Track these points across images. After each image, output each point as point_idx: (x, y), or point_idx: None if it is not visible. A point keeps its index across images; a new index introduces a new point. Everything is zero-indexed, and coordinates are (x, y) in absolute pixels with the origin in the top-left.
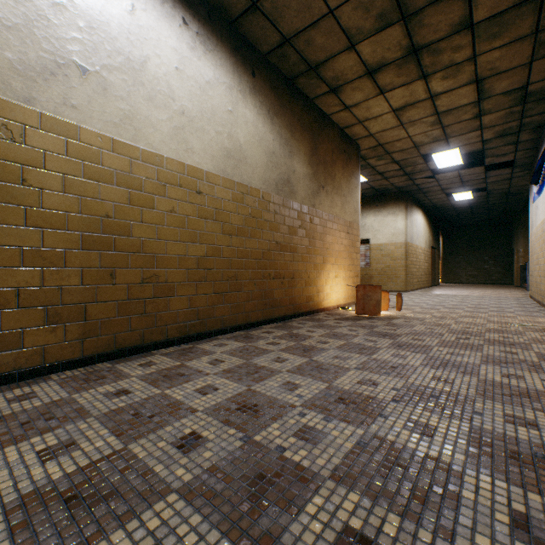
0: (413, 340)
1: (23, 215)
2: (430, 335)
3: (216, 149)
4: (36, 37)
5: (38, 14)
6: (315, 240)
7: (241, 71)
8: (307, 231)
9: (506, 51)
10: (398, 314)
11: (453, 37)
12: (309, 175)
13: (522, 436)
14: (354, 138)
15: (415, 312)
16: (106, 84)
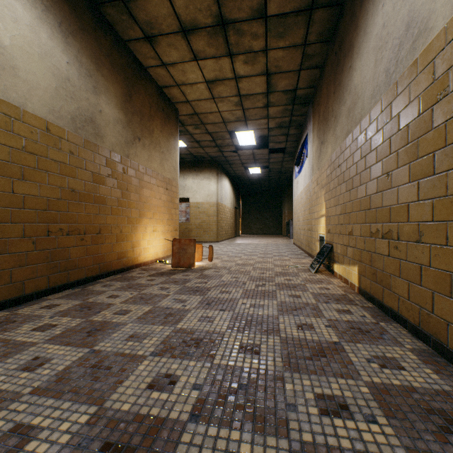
0: (221, 293)
1: None
2: (236, 285)
3: None
4: None
5: None
6: (130, 192)
7: None
8: (120, 181)
9: (286, 54)
10: (210, 264)
11: (253, 23)
12: (122, 122)
13: (344, 441)
14: (173, 101)
15: (224, 261)
16: None
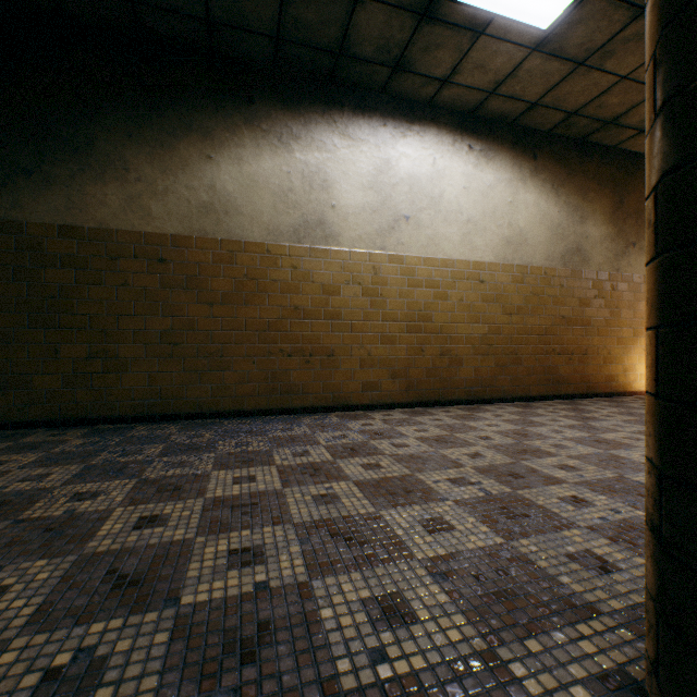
0: None
1: (380, 315)
2: None
3: (496, 241)
4: (385, 210)
5: (386, 196)
6: (619, 310)
7: (520, 161)
8: (607, 300)
9: None
10: None
11: None
12: (609, 236)
13: None
14: None
15: None
16: (418, 222)
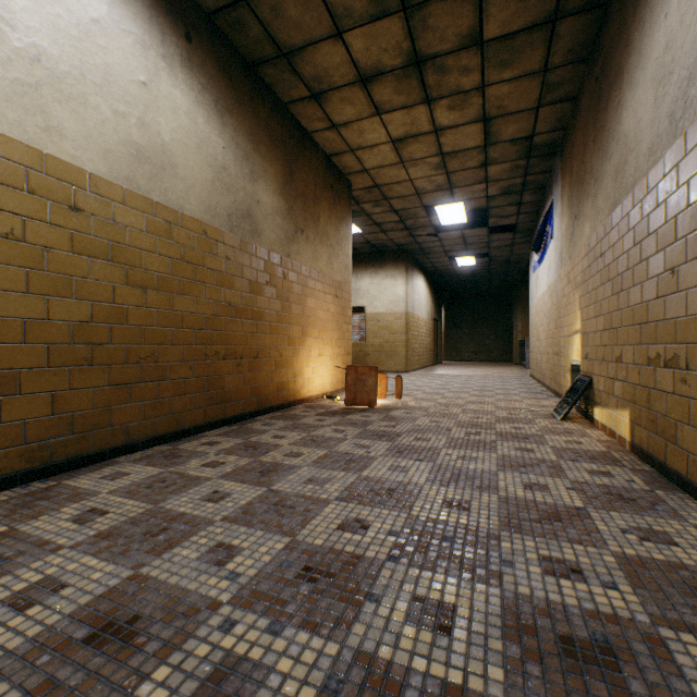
0: (416, 440)
1: None
2: (436, 432)
3: (115, 140)
4: None
5: None
6: (291, 304)
7: (165, 25)
8: (279, 290)
9: (515, 87)
10: (398, 403)
11: (461, 54)
12: (282, 211)
13: (570, 599)
14: (345, 172)
15: (418, 400)
16: None
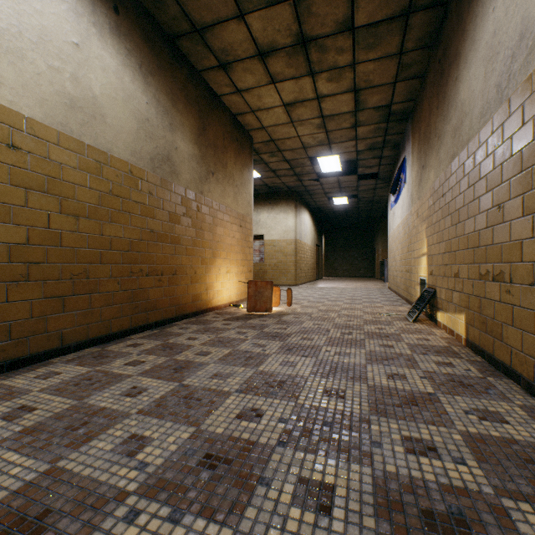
0: (303, 340)
1: None
2: (318, 333)
3: (50, 90)
4: None
5: None
6: (204, 231)
7: None
8: (194, 220)
9: (378, 66)
10: (288, 310)
11: (338, 37)
12: (196, 157)
13: (428, 475)
14: (247, 128)
15: (304, 307)
16: None
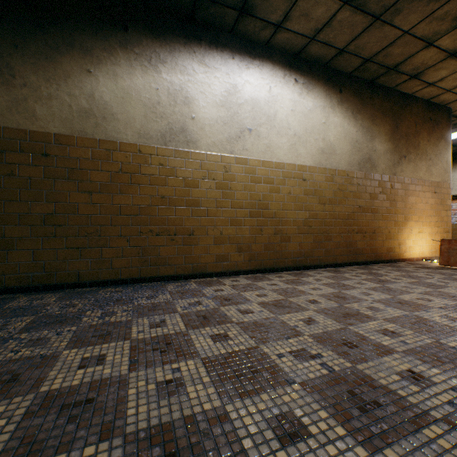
0: None
1: (229, 203)
2: None
3: (314, 150)
4: (233, 123)
5: (234, 113)
6: (396, 202)
7: (331, 93)
8: (388, 195)
9: None
10: None
11: None
12: (389, 150)
13: None
14: (443, 104)
15: None
16: (258, 134)
